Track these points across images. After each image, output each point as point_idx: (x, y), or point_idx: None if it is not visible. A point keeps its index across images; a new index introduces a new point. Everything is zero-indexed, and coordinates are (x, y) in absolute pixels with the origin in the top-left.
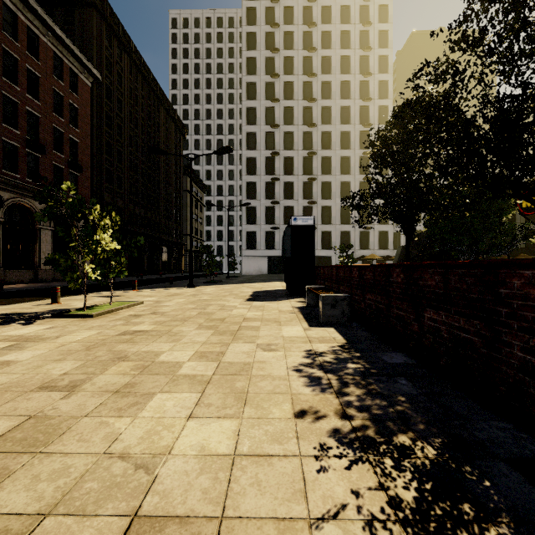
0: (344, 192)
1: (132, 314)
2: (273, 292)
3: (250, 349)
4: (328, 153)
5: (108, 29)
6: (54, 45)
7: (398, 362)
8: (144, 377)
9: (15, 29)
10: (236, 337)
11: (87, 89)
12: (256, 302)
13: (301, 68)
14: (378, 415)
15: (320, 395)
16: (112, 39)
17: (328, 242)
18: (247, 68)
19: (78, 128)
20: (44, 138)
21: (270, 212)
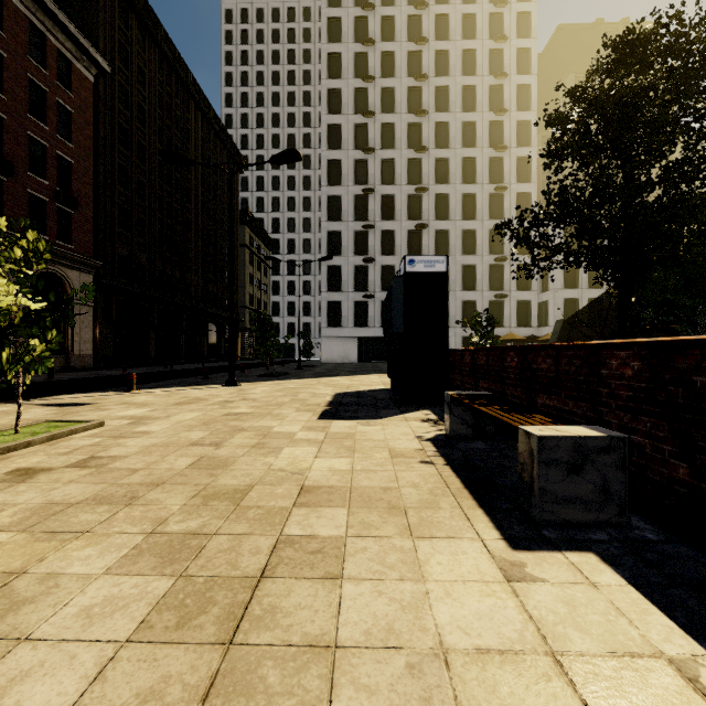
0: (468, 245)
1: (23, 468)
2: (370, 395)
3: None
4: (445, 189)
5: (123, 1)
6: (31, 11)
7: None
8: None
9: None
10: (232, 660)
11: (87, 85)
12: (337, 421)
13: (405, 68)
14: None
15: None
16: (129, 17)
17: None
18: (328, 68)
19: (72, 142)
20: (13, 152)
21: (361, 274)
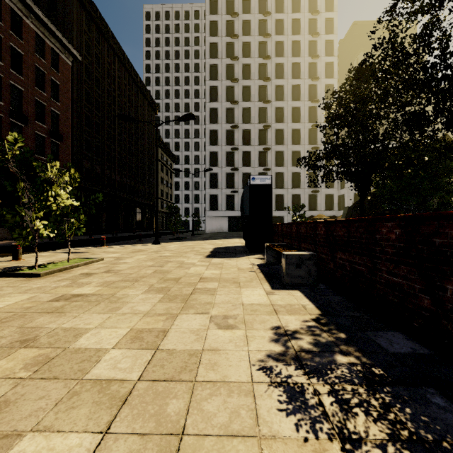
0: (295, 160)
1: (84, 273)
2: (233, 248)
3: (201, 326)
4: (281, 126)
5: (87, 16)
6: (37, 27)
7: (404, 351)
8: (31, 385)
9: None
10: (187, 304)
11: (67, 68)
12: (215, 258)
13: (257, 52)
14: None
15: (312, 444)
16: (91, 25)
17: (281, 203)
18: (210, 52)
19: (59, 101)
20: (27, 109)
21: (230, 178)
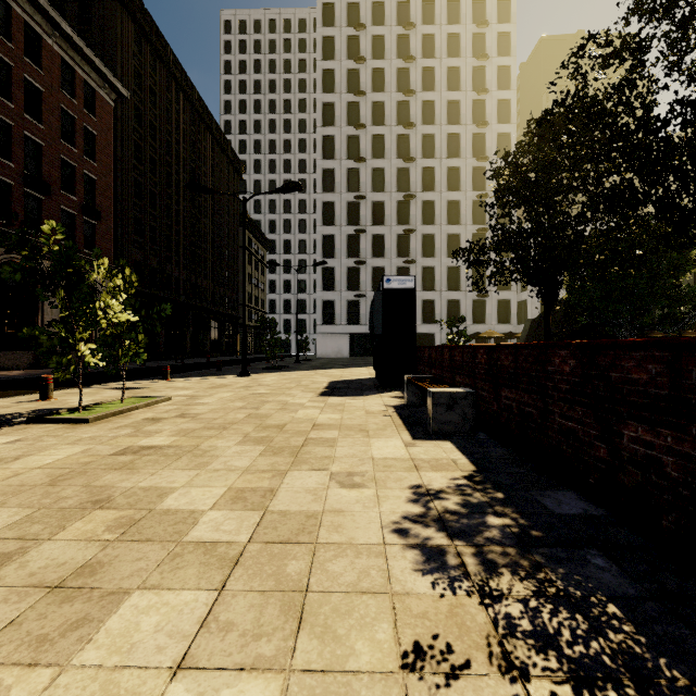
0: (452, 248)
1: (149, 417)
2: (358, 382)
3: (319, 484)
4: (431, 196)
5: (137, 30)
6: (63, 49)
7: (573, 512)
8: (122, 547)
9: (8, 26)
10: (298, 459)
11: (108, 110)
12: (333, 397)
13: (394, 84)
14: (578, 661)
15: (449, 599)
16: (143, 44)
17: (431, 314)
18: (322, 83)
19: (95, 161)
20: (49, 173)
21: (353, 275)
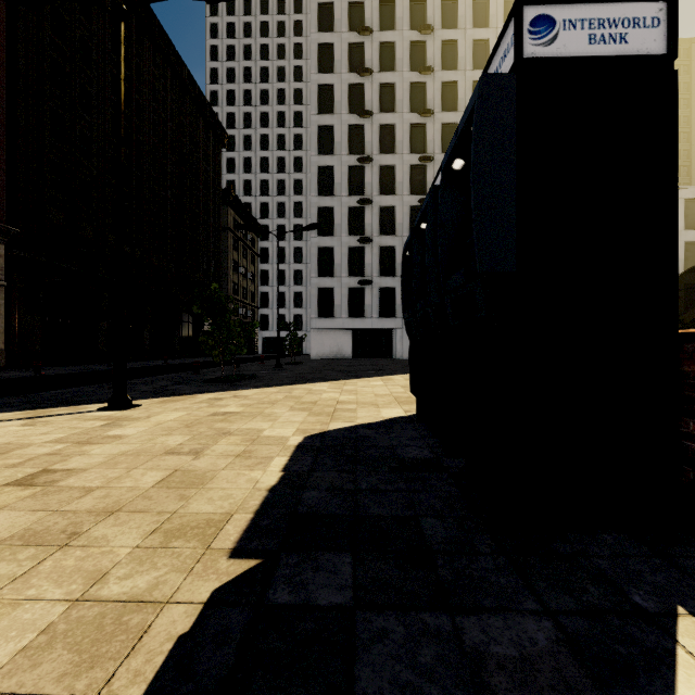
0: None
1: None
2: (383, 447)
3: None
4: None
5: None
6: None
7: None
8: None
9: None
10: None
11: None
12: None
13: (407, 20)
14: None
15: None
16: None
17: None
18: (318, 20)
19: None
20: None
21: (356, 257)
